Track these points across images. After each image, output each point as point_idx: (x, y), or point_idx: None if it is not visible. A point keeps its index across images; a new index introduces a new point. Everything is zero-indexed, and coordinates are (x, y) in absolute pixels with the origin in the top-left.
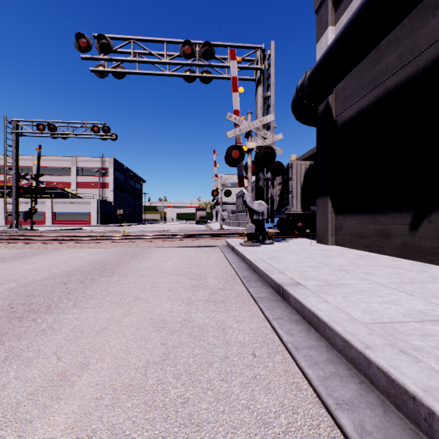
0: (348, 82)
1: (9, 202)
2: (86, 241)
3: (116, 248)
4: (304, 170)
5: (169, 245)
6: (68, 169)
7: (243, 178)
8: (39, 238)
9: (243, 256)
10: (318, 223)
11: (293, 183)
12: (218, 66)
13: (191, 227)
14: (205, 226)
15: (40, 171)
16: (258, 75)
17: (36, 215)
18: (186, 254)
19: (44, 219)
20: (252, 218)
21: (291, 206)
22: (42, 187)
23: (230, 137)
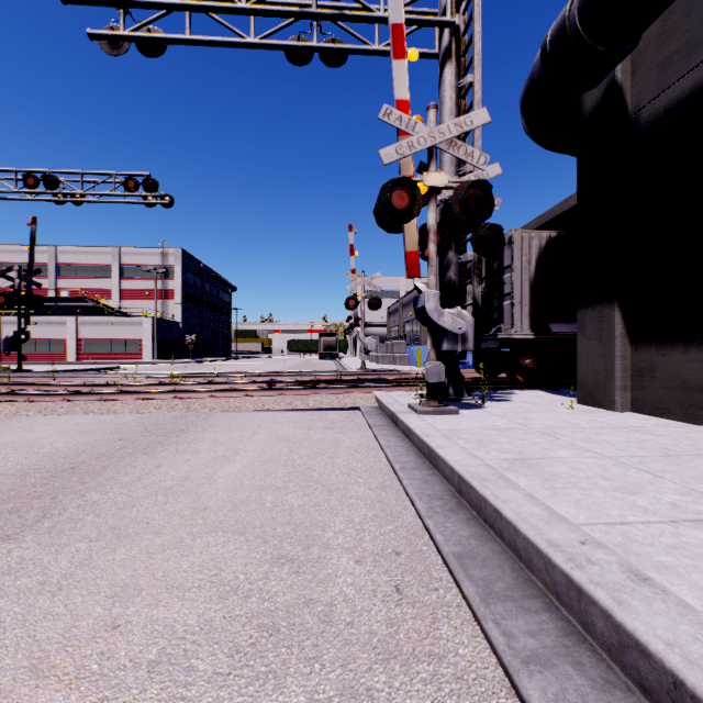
0: (675, 19)
1: (7, 323)
2: (85, 397)
3: (139, 414)
4: (537, 249)
5: (255, 407)
6: (107, 267)
7: (417, 257)
8: (4, 388)
9: (428, 449)
10: (584, 361)
11: (514, 276)
12: (359, 18)
13: (311, 365)
14: (334, 363)
15: (61, 271)
16: (446, 41)
17: (50, 343)
18: (285, 434)
19: (65, 352)
20: (437, 348)
21: (508, 325)
22: (62, 298)
23: (389, 161)
